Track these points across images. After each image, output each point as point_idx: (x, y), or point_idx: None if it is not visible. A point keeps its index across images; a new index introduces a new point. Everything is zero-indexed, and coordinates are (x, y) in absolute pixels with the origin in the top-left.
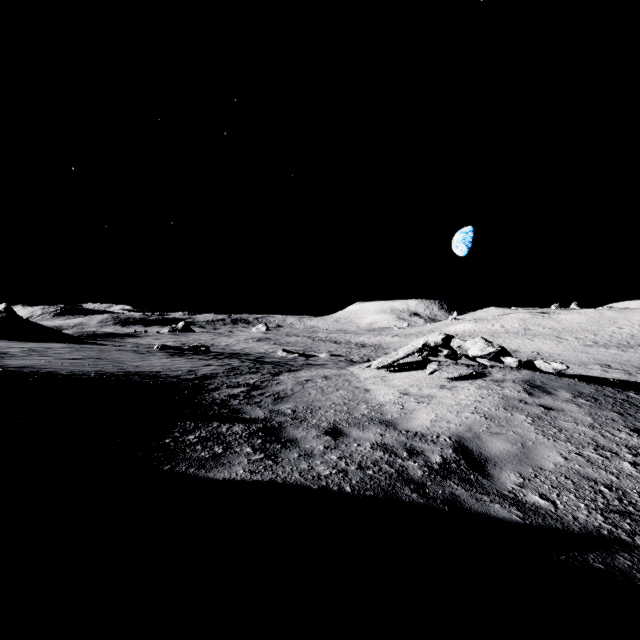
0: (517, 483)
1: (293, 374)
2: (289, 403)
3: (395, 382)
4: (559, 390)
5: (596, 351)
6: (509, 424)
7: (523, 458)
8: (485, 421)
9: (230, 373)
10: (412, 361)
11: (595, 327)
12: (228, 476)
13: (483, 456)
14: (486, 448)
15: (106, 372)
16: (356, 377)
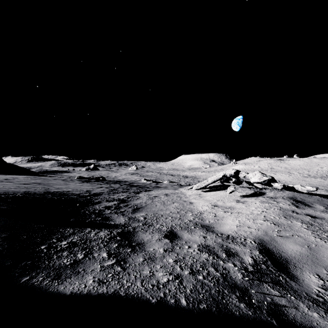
0: (320, 285)
1: (147, 193)
2: (142, 212)
3: (208, 198)
4: (314, 204)
5: (310, 180)
6: (292, 229)
7: (314, 259)
8: (275, 227)
9: (111, 192)
10: (216, 185)
11: (308, 167)
12: (76, 289)
13: (283, 257)
14: (283, 250)
15: (31, 192)
16: (184, 194)
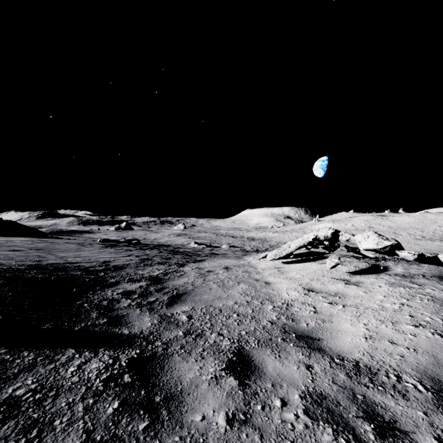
0: None
1: (197, 265)
2: (186, 303)
3: (293, 274)
4: None
5: (425, 243)
6: None
7: None
8: None
9: (141, 264)
10: (301, 252)
11: (421, 226)
12: None
13: None
14: None
15: (3, 266)
16: (254, 268)
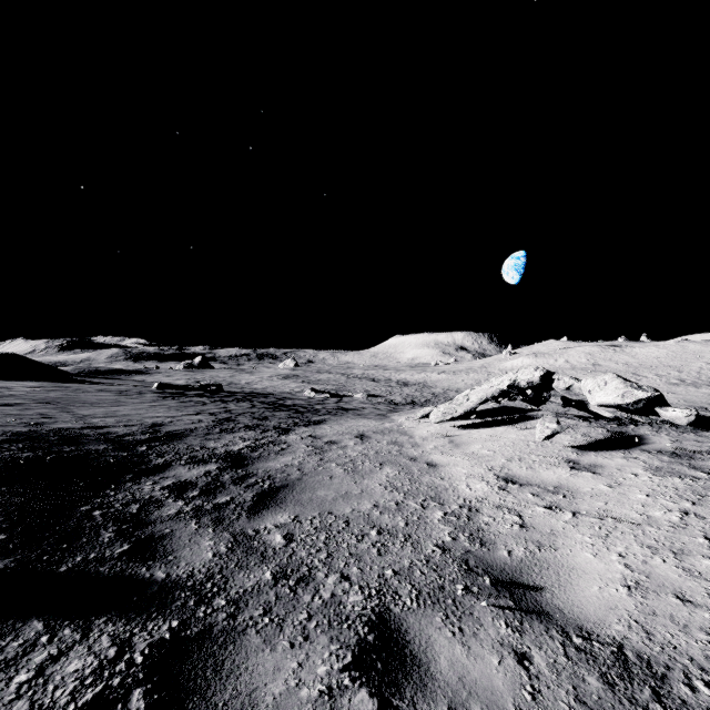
0: None
1: (311, 430)
2: (285, 508)
3: (477, 449)
4: None
5: (685, 391)
6: None
7: None
8: None
9: (215, 428)
10: (487, 409)
11: (678, 362)
12: None
13: None
14: None
15: None
16: (408, 435)
